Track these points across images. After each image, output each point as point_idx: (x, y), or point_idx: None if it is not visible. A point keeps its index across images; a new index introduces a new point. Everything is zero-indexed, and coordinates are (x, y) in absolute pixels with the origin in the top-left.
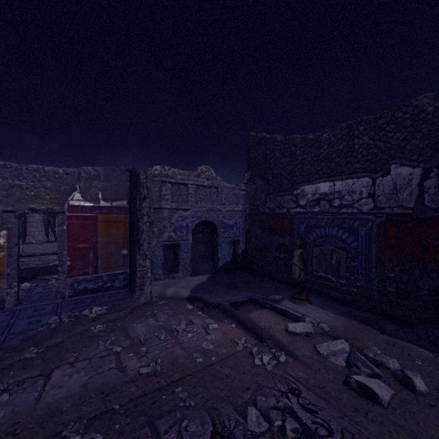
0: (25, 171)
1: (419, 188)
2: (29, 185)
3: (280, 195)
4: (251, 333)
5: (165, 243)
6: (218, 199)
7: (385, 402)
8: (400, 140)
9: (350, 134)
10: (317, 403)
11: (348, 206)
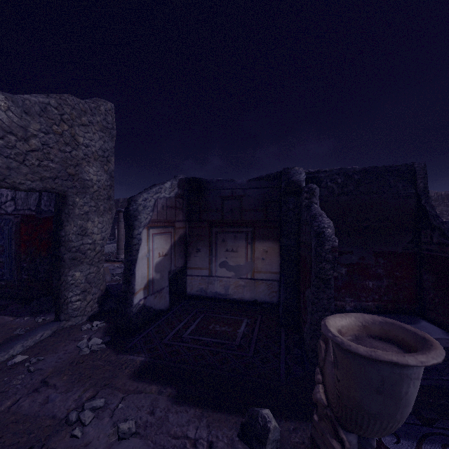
0: None
1: (40, 195)
2: None
3: None
4: None
5: None
6: None
7: None
8: None
9: None
10: None
11: None
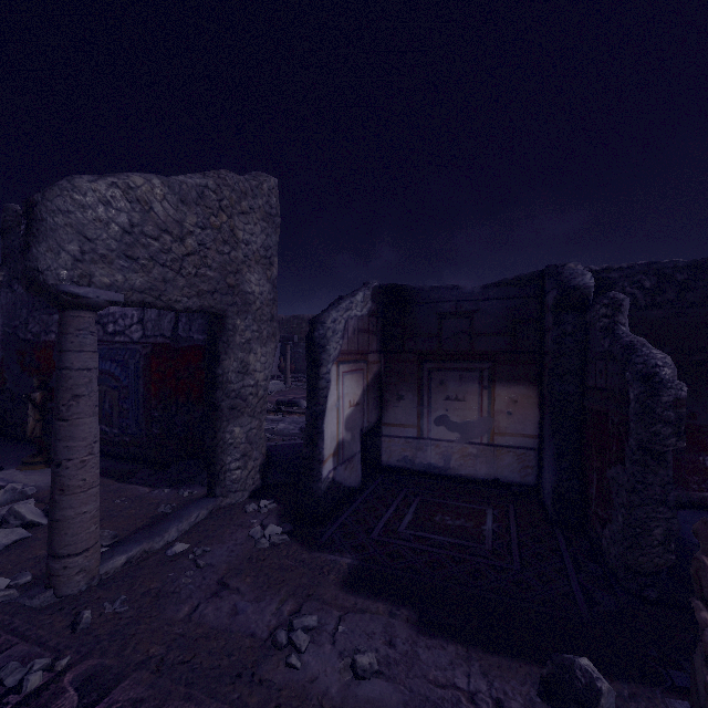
0: None
1: (176, 315)
2: None
3: (48, 312)
4: None
5: None
6: None
7: (1, 546)
8: None
9: None
10: None
11: (121, 333)
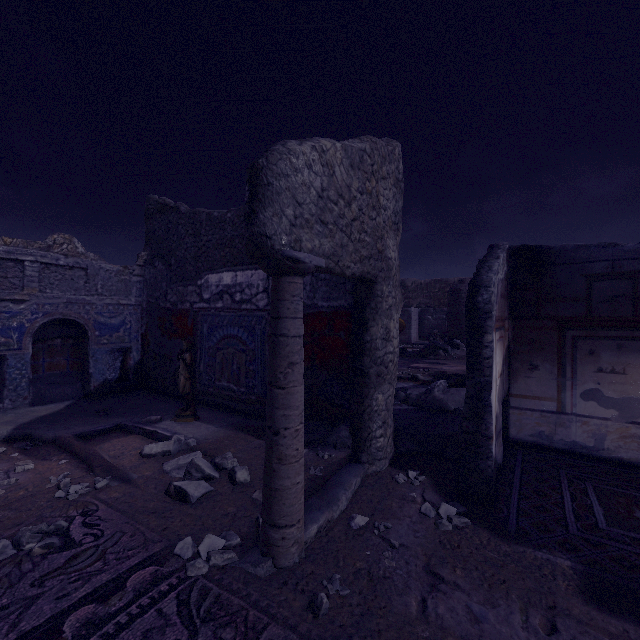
0: None
1: None
2: None
3: (183, 284)
4: (85, 465)
5: None
6: (89, 286)
7: (194, 498)
8: None
9: None
10: (109, 517)
11: (247, 302)
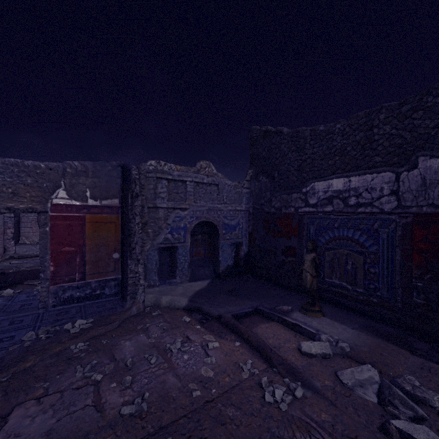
0: (2, 165)
1: None
2: (6, 181)
3: (287, 193)
4: (258, 353)
5: (161, 246)
6: (219, 197)
7: None
8: (429, 128)
9: (369, 123)
10: None
11: (366, 205)
